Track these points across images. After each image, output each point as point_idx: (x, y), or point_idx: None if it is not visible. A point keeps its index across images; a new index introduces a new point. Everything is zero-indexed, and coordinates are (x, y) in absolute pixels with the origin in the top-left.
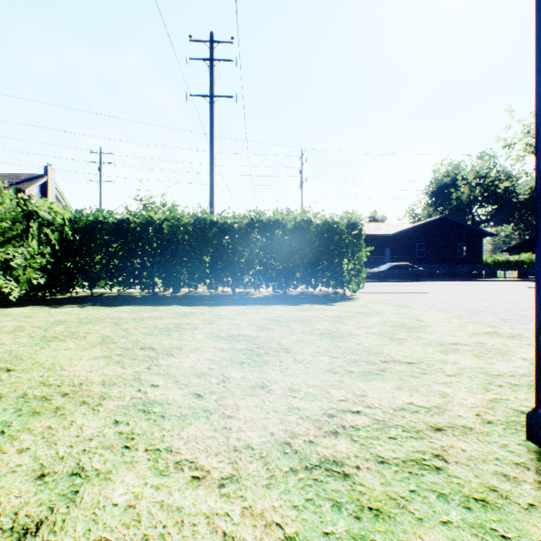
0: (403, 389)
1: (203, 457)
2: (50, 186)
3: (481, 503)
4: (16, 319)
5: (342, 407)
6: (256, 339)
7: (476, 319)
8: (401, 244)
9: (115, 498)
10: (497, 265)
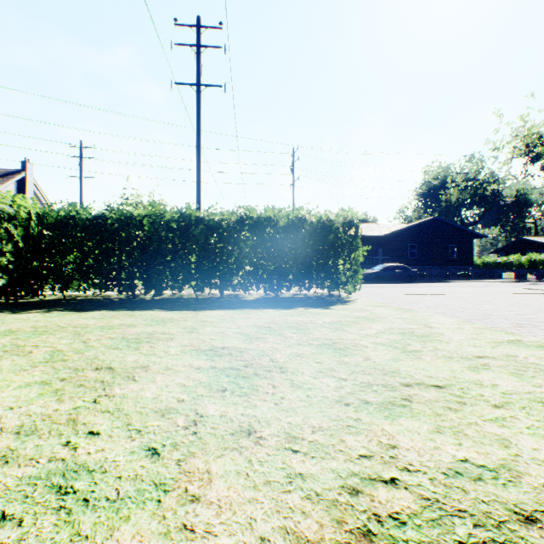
0: (445, 432)
1: None
2: (28, 182)
3: None
4: None
5: (368, 472)
6: (244, 353)
7: (489, 324)
8: (394, 245)
9: None
10: (486, 267)
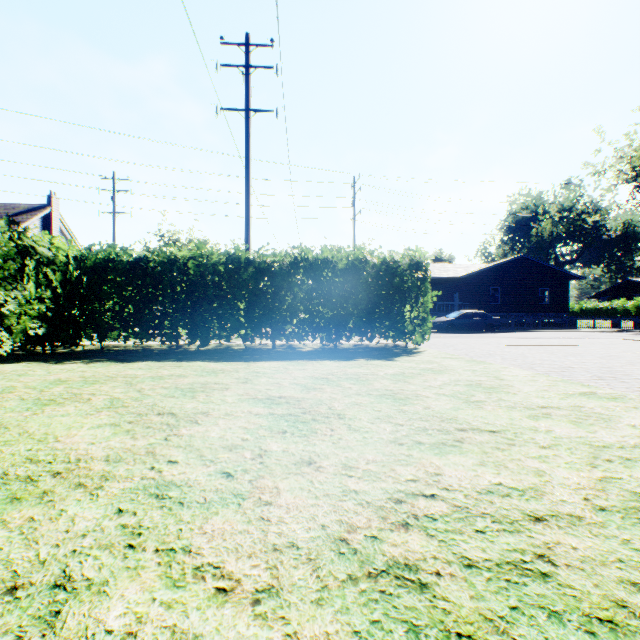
0: (488, 465)
1: (232, 560)
2: (54, 219)
3: (608, 625)
4: (6, 378)
5: (412, 490)
6: (301, 402)
7: (567, 376)
8: (473, 289)
9: (109, 622)
10: (585, 314)
